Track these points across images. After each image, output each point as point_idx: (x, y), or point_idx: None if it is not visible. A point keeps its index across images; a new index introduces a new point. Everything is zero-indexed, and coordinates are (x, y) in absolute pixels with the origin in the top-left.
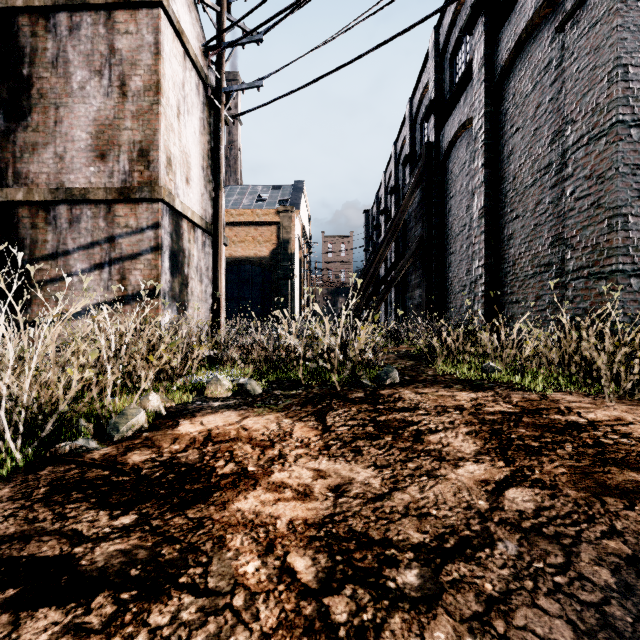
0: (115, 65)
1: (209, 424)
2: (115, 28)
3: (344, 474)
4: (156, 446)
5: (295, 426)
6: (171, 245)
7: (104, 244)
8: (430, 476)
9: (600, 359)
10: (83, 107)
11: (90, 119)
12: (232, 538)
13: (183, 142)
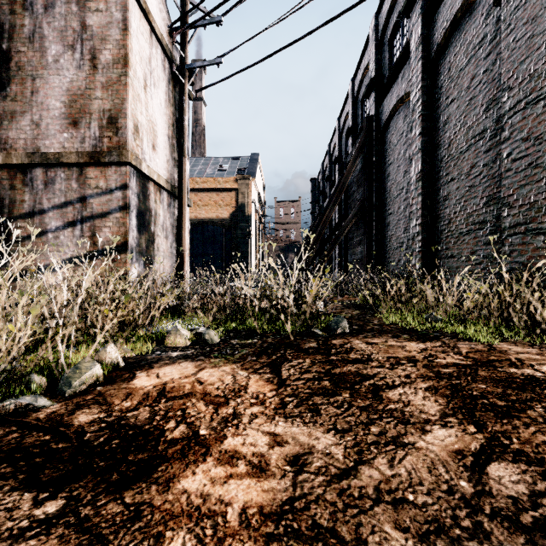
0: (86, 40)
1: (165, 377)
2: (86, 6)
3: (302, 440)
4: (107, 403)
5: (250, 379)
6: (138, 205)
7: (76, 204)
8: (397, 444)
9: (544, 311)
10: (57, 78)
11: (64, 89)
12: (172, 537)
13: (150, 112)
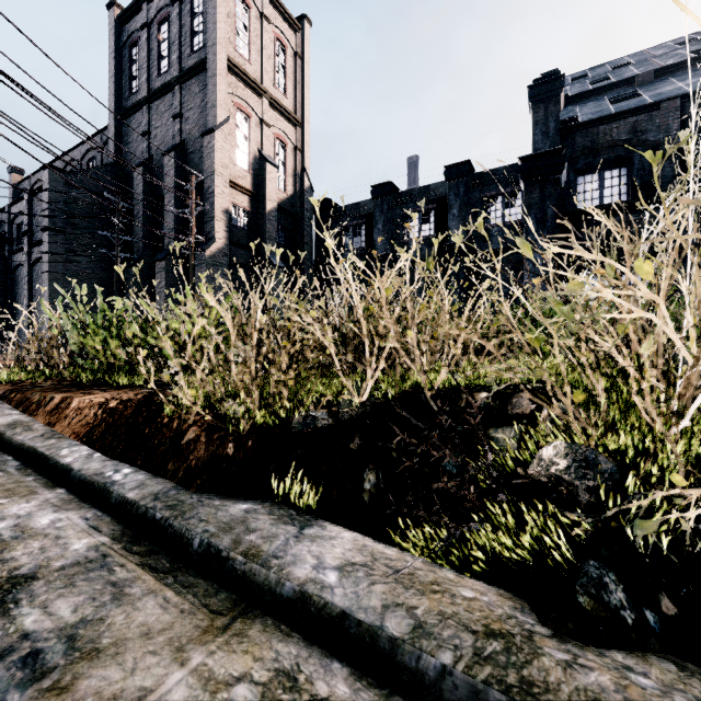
0: None
1: None
2: None
3: None
4: None
5: None
6: None
7: None
8: None
9: None
10: None
11: None
12: None
13: None
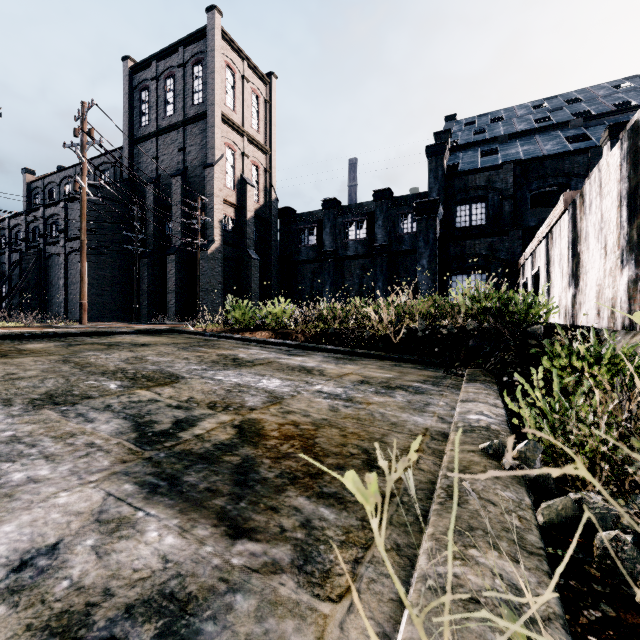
0: None
1: None
2: None
3: None
4: None
5: None
6: None
7: None
8: None
9: None
10: None
11: None
12: None
13: None
